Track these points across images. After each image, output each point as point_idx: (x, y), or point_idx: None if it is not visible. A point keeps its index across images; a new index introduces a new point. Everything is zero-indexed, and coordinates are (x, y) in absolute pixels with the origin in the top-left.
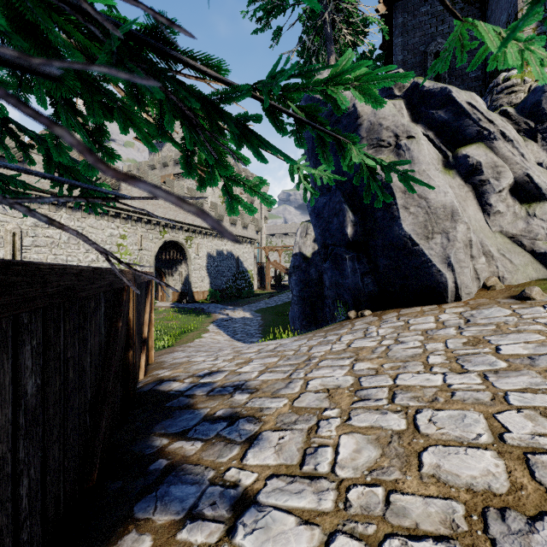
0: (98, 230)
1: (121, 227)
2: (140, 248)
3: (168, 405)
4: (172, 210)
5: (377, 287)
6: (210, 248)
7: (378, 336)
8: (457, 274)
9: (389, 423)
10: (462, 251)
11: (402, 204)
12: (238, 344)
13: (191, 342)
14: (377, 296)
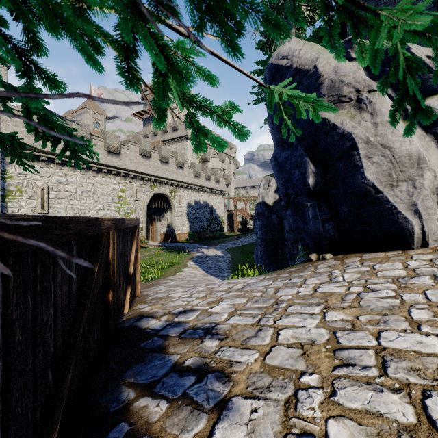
0: (104, 185)
1: (121, 183)
2: (135, 199)
3: (143, 345)
4: (160, 169)
5: (337, 232)
6: (190, 198)
7: (344, 281)
8: (425, 221)
9: (389, 409)
10: (430, 198)
11: (364, 154)
12: (211, 278)
13: (173, 275)
14: (337, 240)
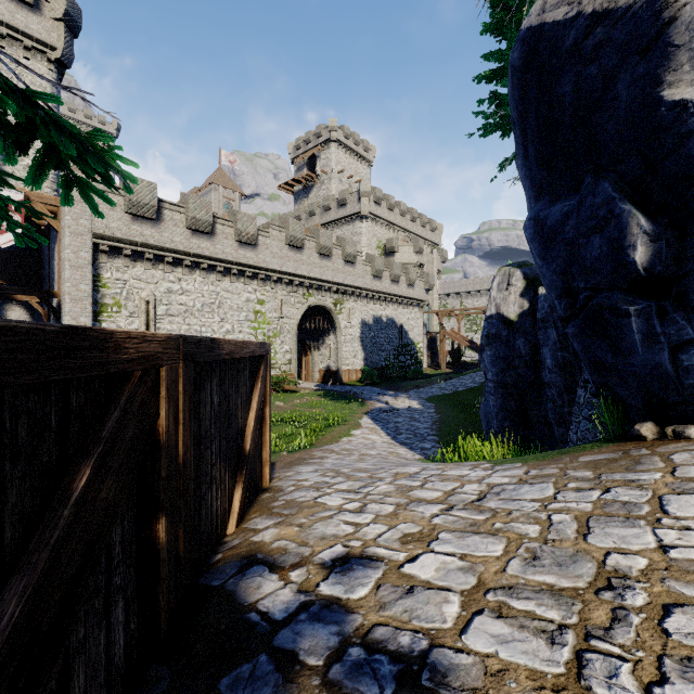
0: (234, 295)
1: (259, 291)
2: (280, 315)
3: (224, 689)
4: (317, 267)
5: None
6: (365, 313)
7: None
8: None
9: None
10: None
11: None
12: (403, 451)
13: (337, 441)
14: None
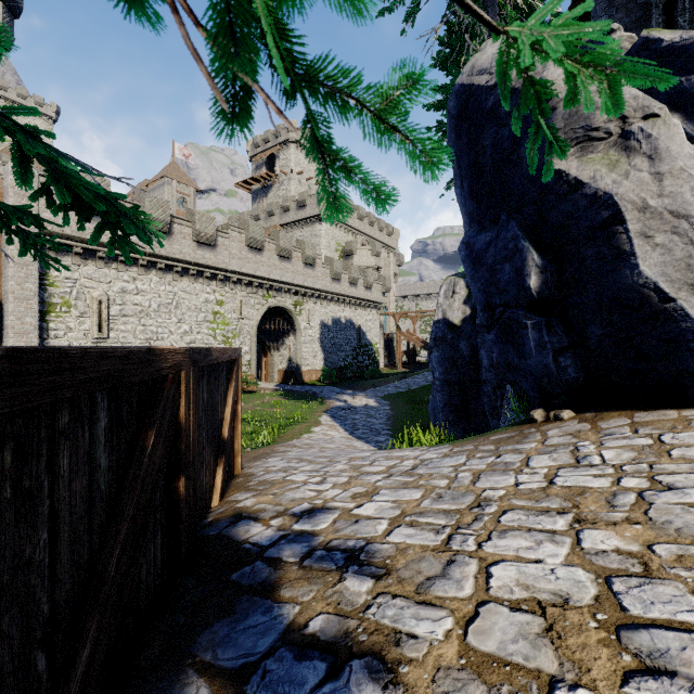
0: (192, 295)
1: (218, 291)
2: (240, 316)
3: (235, 578)
4: (277, 269)
5: (583, 373)
6: (324, 315)
7: (605, 465)
8: None
9: None
10: None
11: (638, 231)
12: (359, 444)
13: (298, 438)
14: (582, 386)
